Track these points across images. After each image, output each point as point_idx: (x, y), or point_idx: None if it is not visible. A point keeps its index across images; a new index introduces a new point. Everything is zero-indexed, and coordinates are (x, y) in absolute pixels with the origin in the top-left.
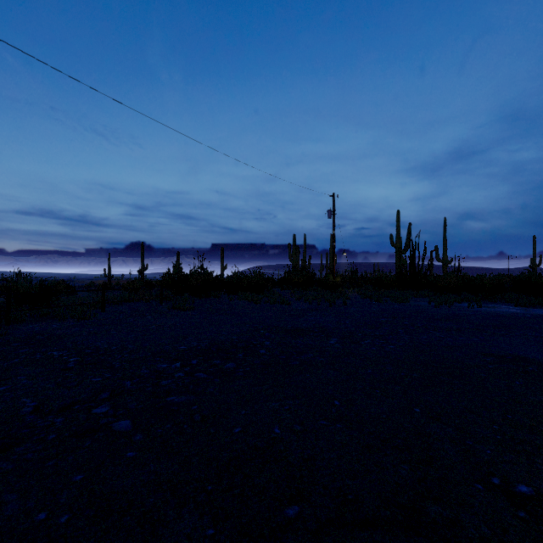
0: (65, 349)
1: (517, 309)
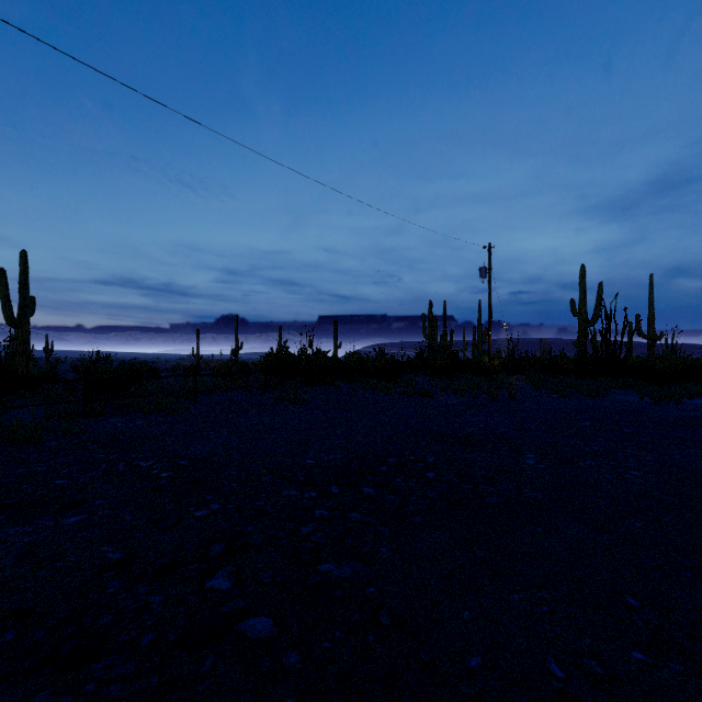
0: (154, 457)
1: None
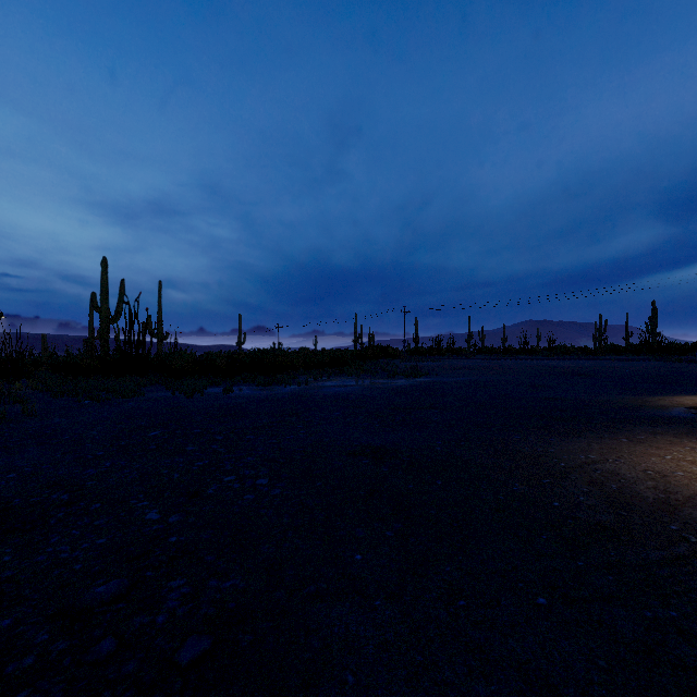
0: None
1: (263, 389)
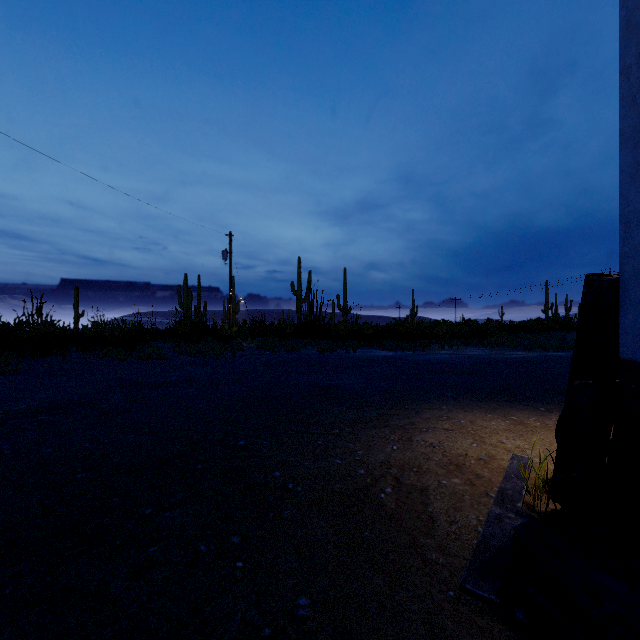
0: None
1: (382, 352)
